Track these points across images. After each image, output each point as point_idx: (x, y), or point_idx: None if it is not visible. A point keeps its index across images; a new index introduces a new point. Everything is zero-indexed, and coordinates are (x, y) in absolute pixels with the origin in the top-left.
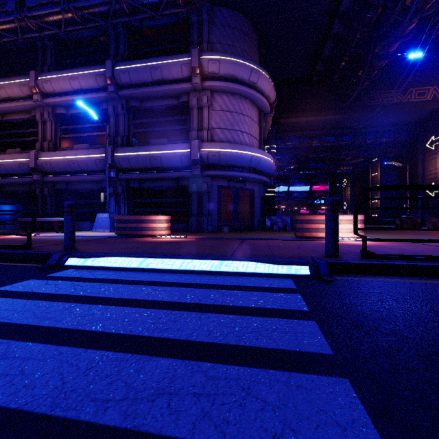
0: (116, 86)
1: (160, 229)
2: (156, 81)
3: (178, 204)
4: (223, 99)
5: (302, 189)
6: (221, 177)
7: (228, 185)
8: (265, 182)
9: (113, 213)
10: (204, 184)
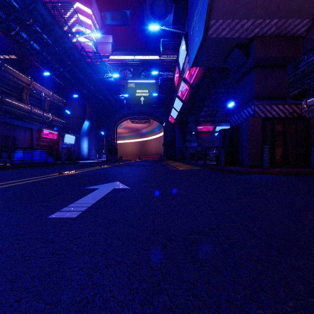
0: (308, 107)
1: None
2: None
3: None
4: None
5: None
6: None
7: None
8: None
9: None
10: None
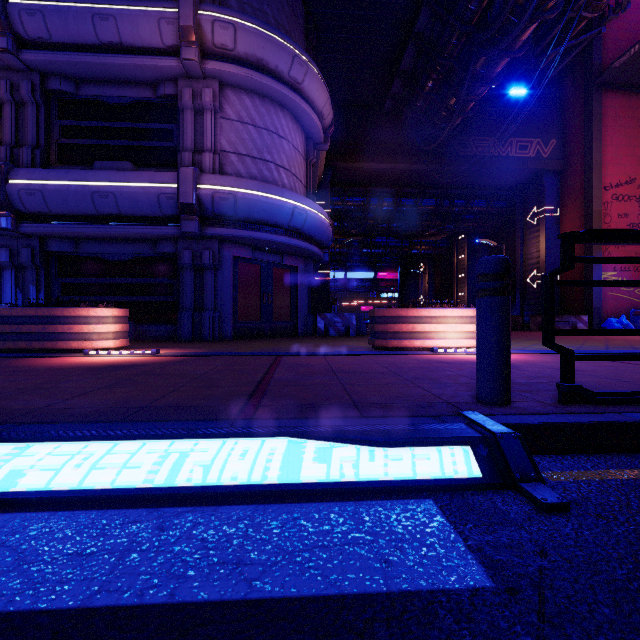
0: (15, 41)
1: (102, 336)
2: (107, 44)
3: (155, 289)
4: (244, 101)
5: (365, 277)
6: (240, 241)
7: (252, 257)
8: (315, 255)
9: (5, 304)
10: (207, 251)
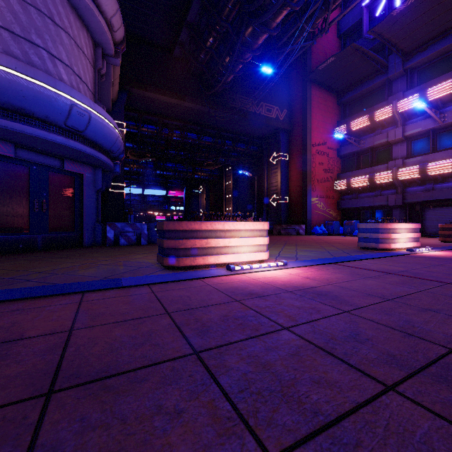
0: None
1: None
2: None
3: None
4: None
5: (159, 193)
6: None
7: (15, 156)
8: (104, 164)
9: None
10: None
